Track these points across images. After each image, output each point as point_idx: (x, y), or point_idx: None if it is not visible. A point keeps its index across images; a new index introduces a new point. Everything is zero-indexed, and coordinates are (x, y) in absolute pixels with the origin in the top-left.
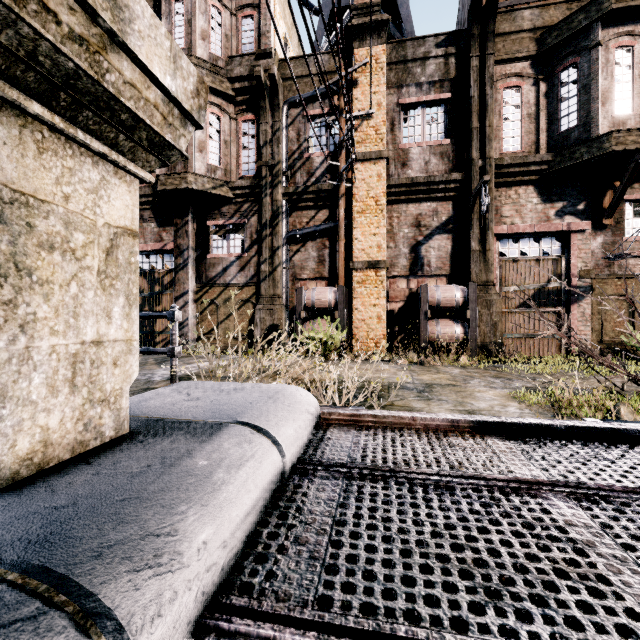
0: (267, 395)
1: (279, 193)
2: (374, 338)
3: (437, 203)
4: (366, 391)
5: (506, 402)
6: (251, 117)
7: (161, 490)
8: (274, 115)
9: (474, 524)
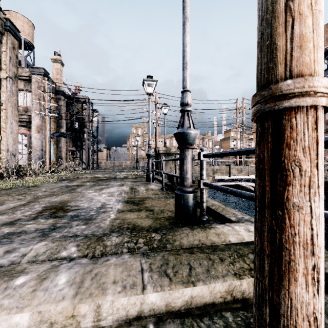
0: None
1: None
2: None
3: None
4: None
5: None
6: None
7: None
8: None
9: None
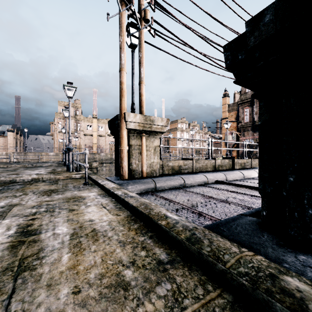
0: None
1: None
2: None
3: None
4: None
5: None
6: None
7: None
8: None
9: None
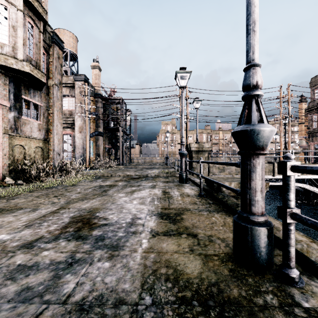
0: None
1: None
2: None
3: None
4: None
5: None
6: None
7: None
8: None
9: None
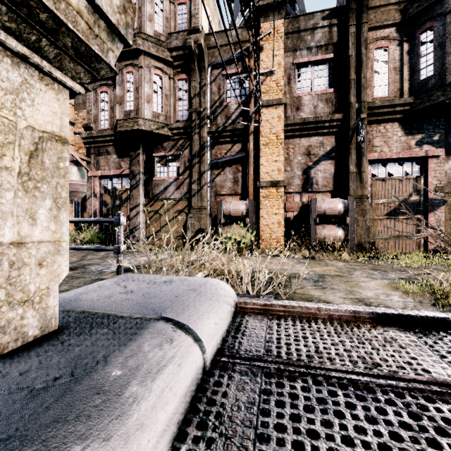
0: (191, 288)
1: (205, 132)
2: (275, 238)
3: (323, 137)
4: (274, 282)
5: (388, 291)
6: (184, 77)
7: (55, 421)
8: (201, 74)
9: (411, 445)
